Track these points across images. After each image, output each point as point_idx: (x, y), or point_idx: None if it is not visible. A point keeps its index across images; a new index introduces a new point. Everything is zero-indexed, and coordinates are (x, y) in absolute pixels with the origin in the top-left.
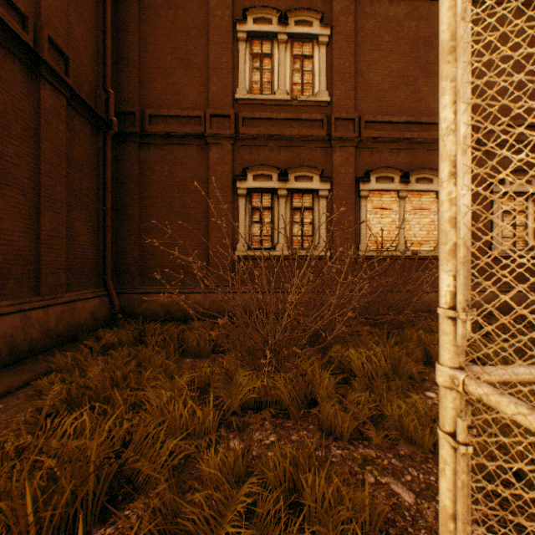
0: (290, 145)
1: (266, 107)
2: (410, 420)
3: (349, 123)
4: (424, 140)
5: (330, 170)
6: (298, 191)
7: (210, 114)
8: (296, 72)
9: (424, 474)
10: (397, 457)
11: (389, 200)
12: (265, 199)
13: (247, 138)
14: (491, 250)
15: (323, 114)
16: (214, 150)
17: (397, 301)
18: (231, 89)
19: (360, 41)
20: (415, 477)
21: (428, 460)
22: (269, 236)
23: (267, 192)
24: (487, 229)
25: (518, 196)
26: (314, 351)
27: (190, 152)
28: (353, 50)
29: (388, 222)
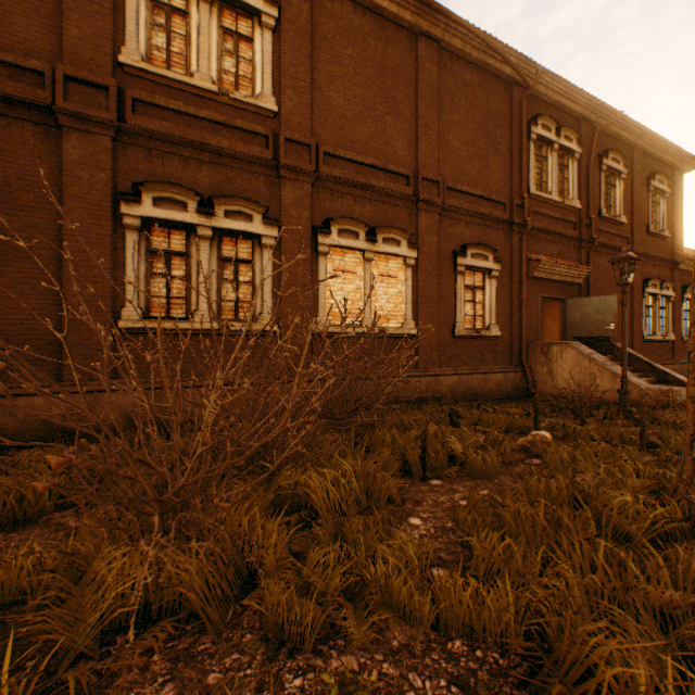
0: (218, 161)
1: (177, 93)
2: (402, 582)
3: (303, 149)
4: (392, 193)
5: (278, 210)
6: (230, 233)
7: (65, 74)
8: (227, 54)
9: (431, 678)
10: (390, 657)
11: (354, 261)
12: (175, 239)
13: (141, 134)
14: (456, 328)
15: (268, 128)
16: (74, 141)
17: (366, 392)
18: (112, 44)
19: (319, 43)
20: (420, 692)
21: (432, 645)
22: (183, 298)
23: (180, 229)
24: (452, 305)
25: (478, 271)
26: (254, 486)
27: (19, 133)
28: (309, 52)
29: (352, 290)
